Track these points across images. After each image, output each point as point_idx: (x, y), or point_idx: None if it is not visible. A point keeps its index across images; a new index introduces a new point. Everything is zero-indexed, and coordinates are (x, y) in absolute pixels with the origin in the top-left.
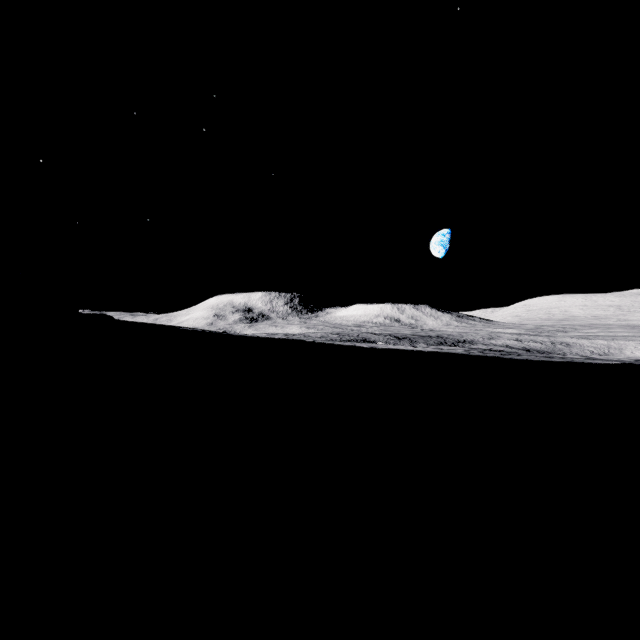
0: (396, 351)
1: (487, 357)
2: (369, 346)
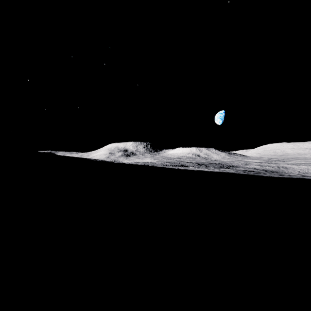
0: (200, 171)
1: (249, 175)
2: (185, 168)
